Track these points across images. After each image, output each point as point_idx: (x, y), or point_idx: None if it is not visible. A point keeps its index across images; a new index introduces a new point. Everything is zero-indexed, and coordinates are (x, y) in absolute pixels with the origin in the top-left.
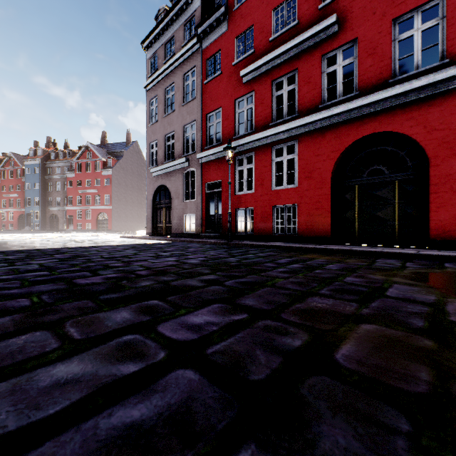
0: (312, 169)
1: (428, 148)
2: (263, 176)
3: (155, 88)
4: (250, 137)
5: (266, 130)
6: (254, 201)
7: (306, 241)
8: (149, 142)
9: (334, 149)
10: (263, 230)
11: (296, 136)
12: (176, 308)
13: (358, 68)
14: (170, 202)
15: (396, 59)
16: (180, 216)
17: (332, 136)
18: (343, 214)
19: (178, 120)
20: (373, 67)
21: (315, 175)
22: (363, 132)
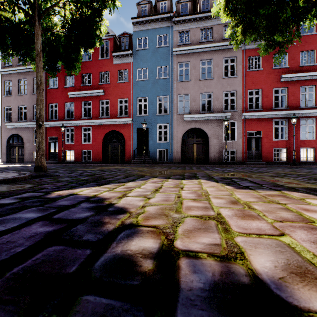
0: (96, 138)
1: (125, 137)
2: (78, 138)
3: (10, 76)
4: (72, 121)
5: (79, 120)
6: (74, 147)
7: (94, 163)
8: (4, 106)
9: (103, 133)
10: (78, 159)
11: (91, 125)
12: (58, 169)
13: (110, 109)
14: (22, 144)
15: (119, 110)
16: (31, 152)
17: (102, 128)
18: (106, 154)
19: (29, 100)
20: (113, 110)
21: (97, 140)
22: (111, 129)
